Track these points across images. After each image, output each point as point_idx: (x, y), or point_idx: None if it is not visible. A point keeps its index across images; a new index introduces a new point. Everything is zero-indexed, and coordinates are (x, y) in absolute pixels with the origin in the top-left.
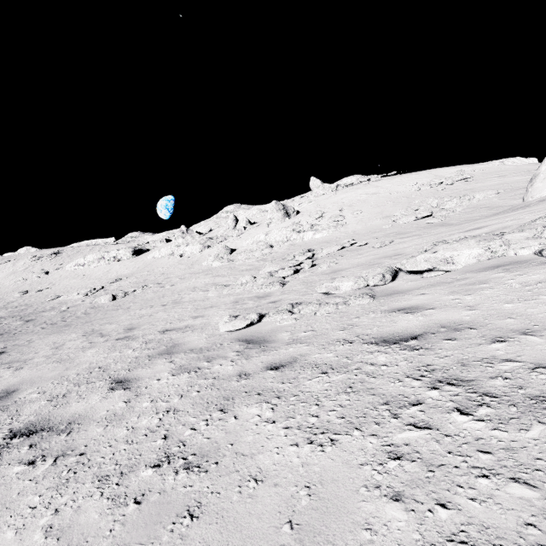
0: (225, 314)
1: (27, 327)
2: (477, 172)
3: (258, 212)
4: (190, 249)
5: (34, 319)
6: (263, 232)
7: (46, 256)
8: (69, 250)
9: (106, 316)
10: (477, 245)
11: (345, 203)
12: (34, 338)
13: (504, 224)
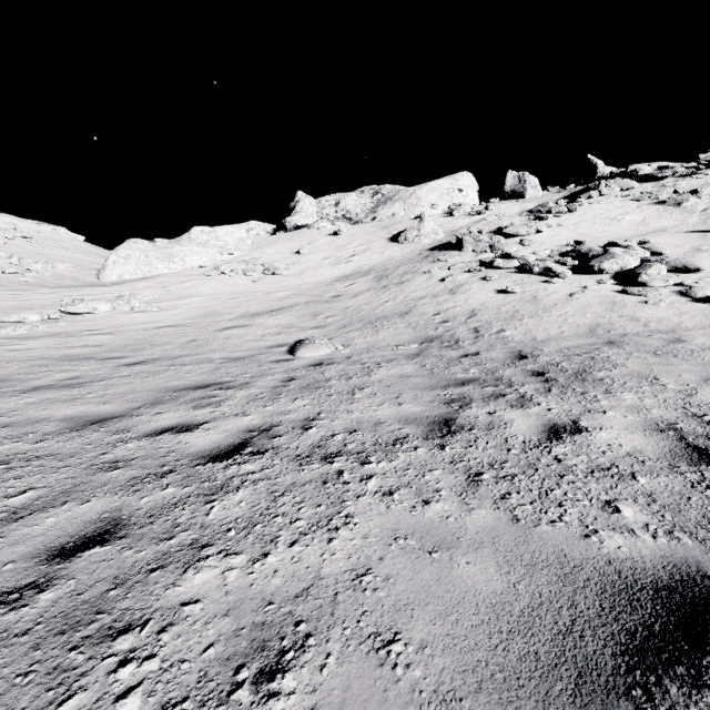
0: None
1: None
2: (35, 233)
3: None
4: None
5: None
6: None
7: None
8: None
9: None
10: (107, 304)
11: None
12: None
13: (105, 295)
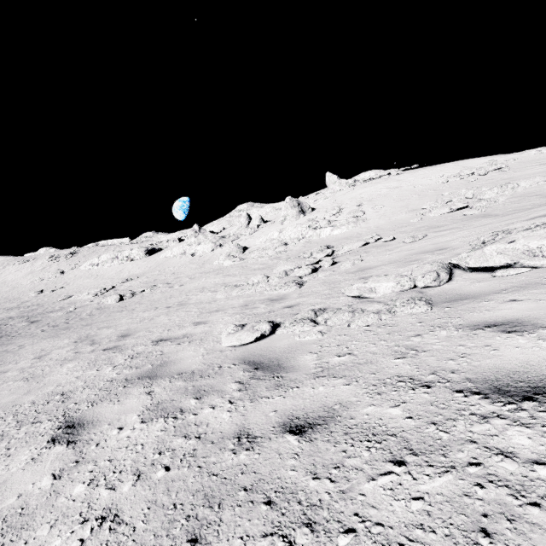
0: (231, 320)
1: (29, 329)
2: (512, 162)
3: (271, 210)
4: (202, 248)
5: (39, 320)
6: (276, 229)
7: (63, 256)
8: (85, 250)
9: (108, 319)
10: None
11: (365, 198)
12: (27, 342)
13: None
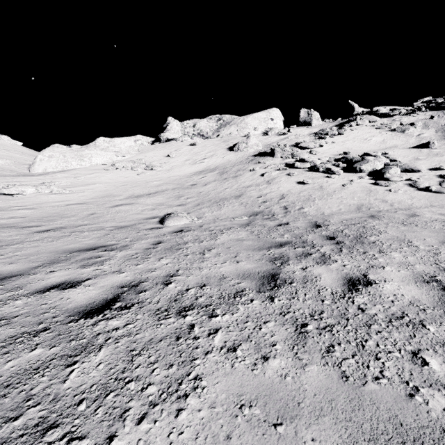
0: None
1: None
2: None
3: None
4: None
5: None
6: None
7: None
8: None
9: None
10: (33, 188)
11: None
12: None
13: (33, 182)
